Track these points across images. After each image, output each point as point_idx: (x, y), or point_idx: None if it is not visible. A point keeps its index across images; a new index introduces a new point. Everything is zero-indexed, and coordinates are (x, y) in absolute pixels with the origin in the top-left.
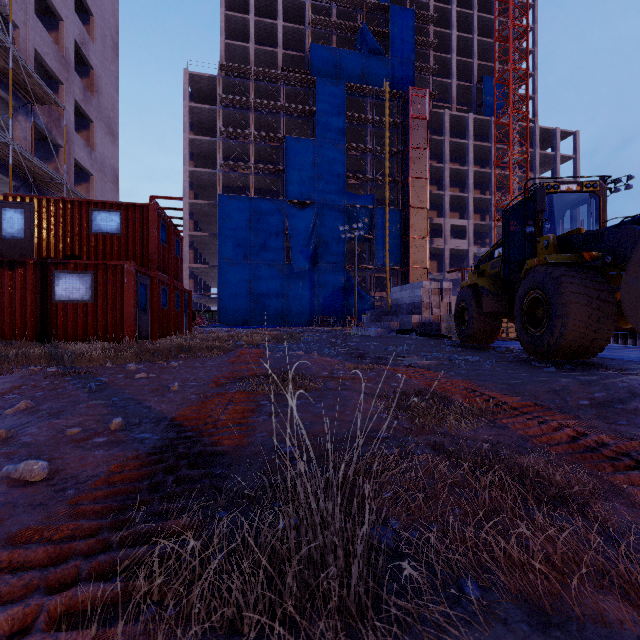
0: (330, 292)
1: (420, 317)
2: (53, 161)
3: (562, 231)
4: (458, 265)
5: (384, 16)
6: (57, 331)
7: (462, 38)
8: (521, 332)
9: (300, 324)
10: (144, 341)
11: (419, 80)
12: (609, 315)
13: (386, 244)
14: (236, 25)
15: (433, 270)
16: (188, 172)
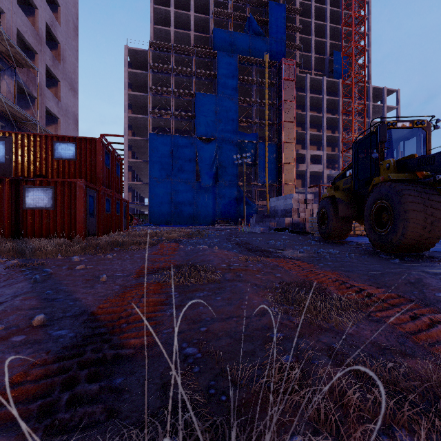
0: (227, 201)
1: (291, 219)
2: (30, 108)
3: (396, 157)
4: (316, 182)
5: (264, 9)
6: (27, 230)
7: (319, 24)
8: (370, 231)
9: (206, 224)
10: (91, 237)
11: (289, 54)
12: (440, 219)
13: (266, 168)
14: (161, 15)
15: (298, 186)
16: (128, 117)
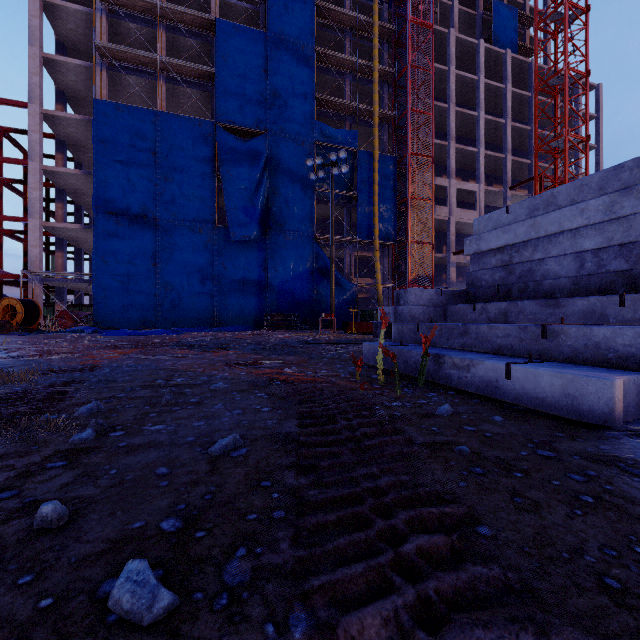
0: (290, 276)
1: None
2: None
3: None
4: (460, 247)
5: None
6: None
7: None
8: None
9: (240, 326)
10: None
11: None
12: None
13: (375, 206)
14: None
15: None
16: (40, 60)
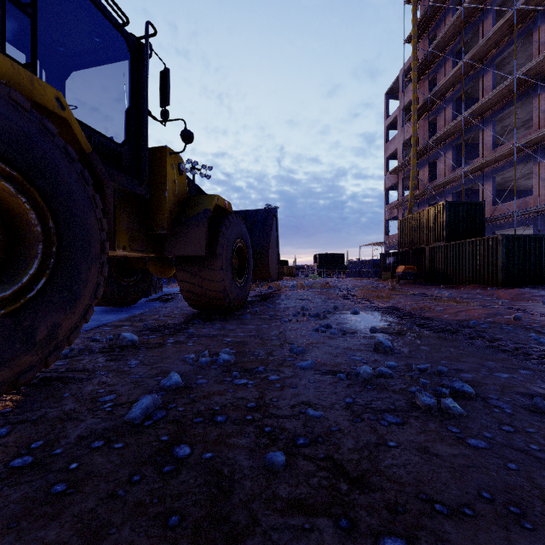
0: None
1: None
2: None
3: None
4: None
5: None
6: None
7: None
8: (232, 285)
9: None
10: None
11: None
12: None
13: None
14: None
15: None
16: None
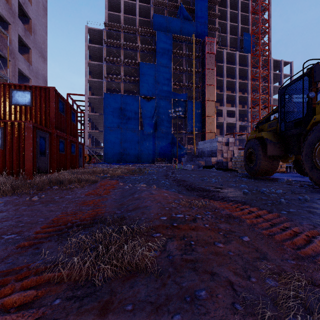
0: (163, 145)
1: (216, 158)
2: (5, 69)
3: None
4: (230, 131)
5: (192, 0)
6: None
7: (232, 13)
8: (311, 170)
9: (147, 162)
10: (39, 175)
11: (210, 34)
12: None
13: (193, 120)
14: (114, 4)
15: (217, 134)
16: (87, 81)
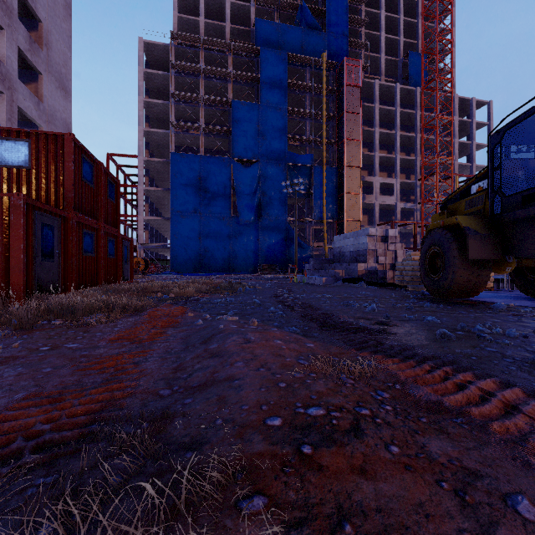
0: (273, 242)
1: (366, 265)
2: None
3: None
4: (386, 219)
5: None
6: None
7: (389, 18)
8: None
9: (245, 271)
10: (38, 295)
11: (352, 54)
12: None
13: (323, 199)
14: (188, 1)
15: (364, 223)
16: (143, 132)
